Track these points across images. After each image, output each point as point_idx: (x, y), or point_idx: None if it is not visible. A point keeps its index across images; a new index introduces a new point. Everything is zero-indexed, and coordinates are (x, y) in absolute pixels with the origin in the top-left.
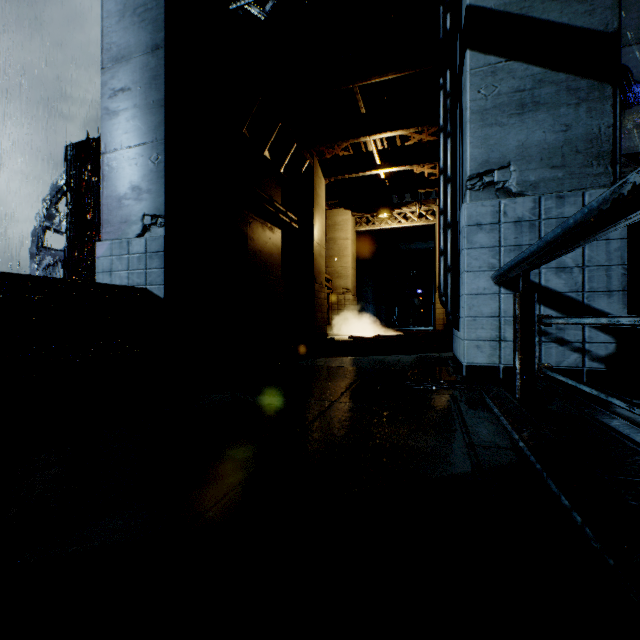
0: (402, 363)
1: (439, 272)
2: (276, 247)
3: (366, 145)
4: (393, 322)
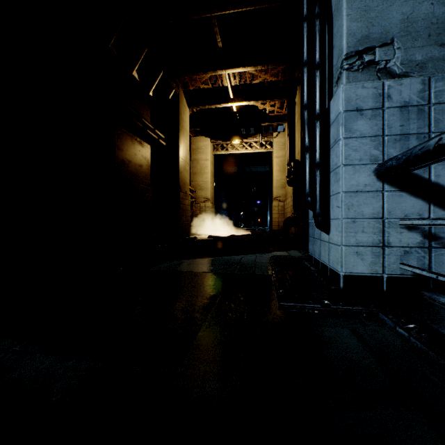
0: (260, 265)
1: (304, 170)
2: (145, 159)
3: (222, 83)
4: (240, 224)
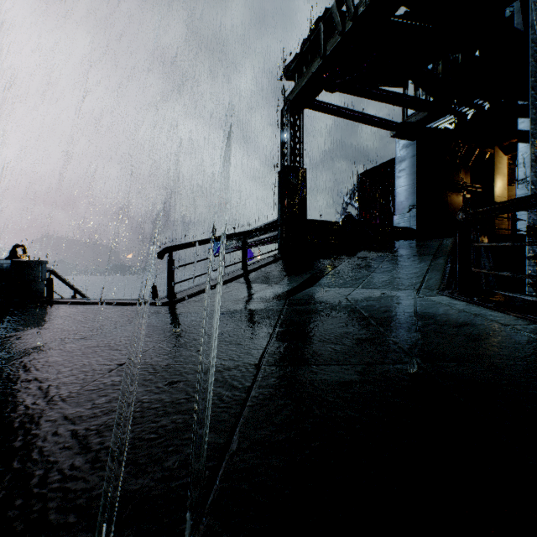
0: None
1: None
2: None
3: None
4: None
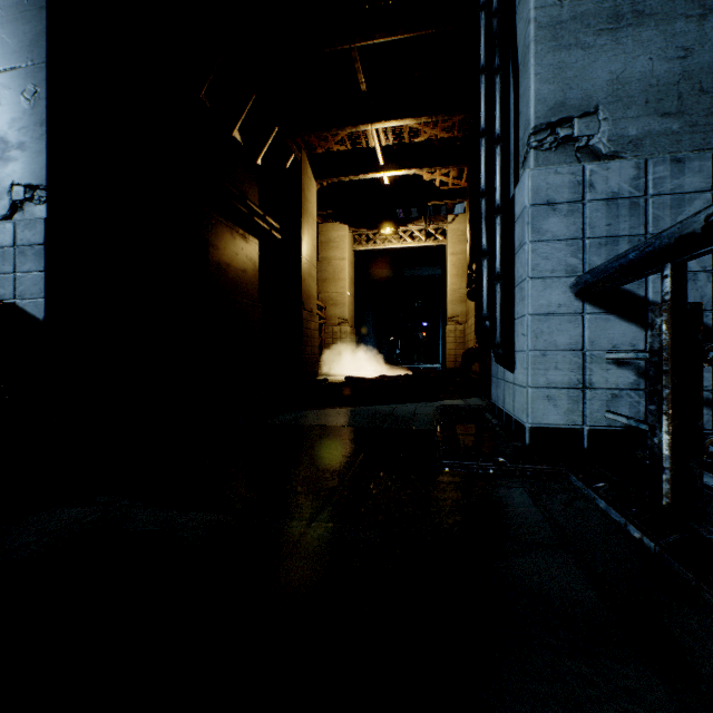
0: (421, 417)
1: (481, 283)
2: (251, 261)
3: (367, 142)
4: (396, 359)
